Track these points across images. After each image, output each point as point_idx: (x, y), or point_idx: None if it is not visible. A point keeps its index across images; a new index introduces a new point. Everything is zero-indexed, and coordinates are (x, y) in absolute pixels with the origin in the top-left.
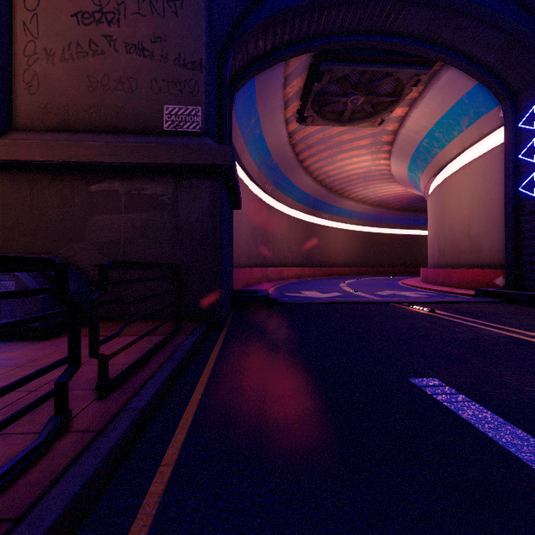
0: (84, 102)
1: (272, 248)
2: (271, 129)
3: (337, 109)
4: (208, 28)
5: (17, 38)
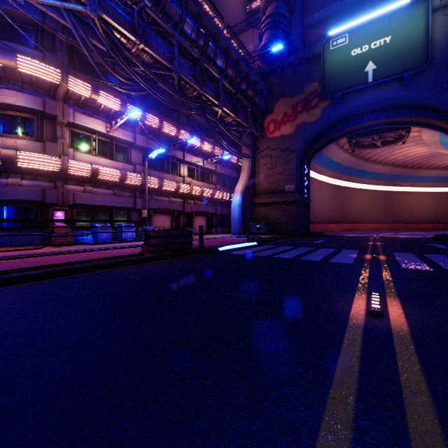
0: (268, 187)
1: (350, 212)
2: (336, 157)
3: (372, 142)
4: (296, 164)
5: (256, 176)
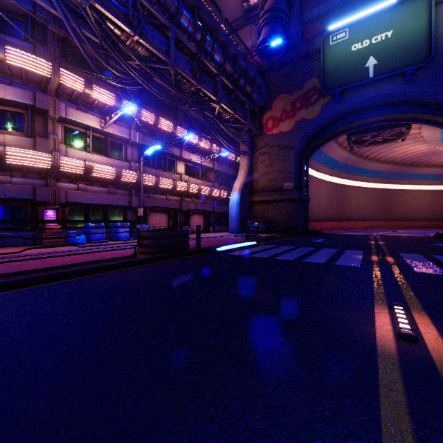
0: (267, 185)
1: (348, 210)
2: (335, 154)
3: (371, 139)
4: (295, 161)
5: (254, 173)
